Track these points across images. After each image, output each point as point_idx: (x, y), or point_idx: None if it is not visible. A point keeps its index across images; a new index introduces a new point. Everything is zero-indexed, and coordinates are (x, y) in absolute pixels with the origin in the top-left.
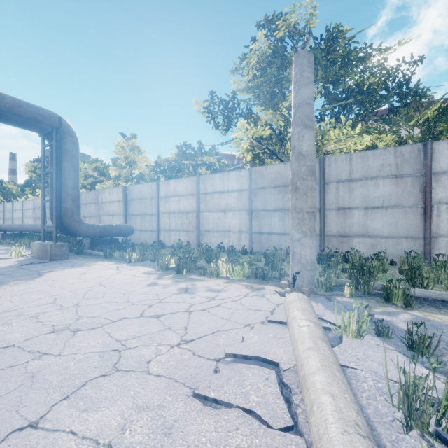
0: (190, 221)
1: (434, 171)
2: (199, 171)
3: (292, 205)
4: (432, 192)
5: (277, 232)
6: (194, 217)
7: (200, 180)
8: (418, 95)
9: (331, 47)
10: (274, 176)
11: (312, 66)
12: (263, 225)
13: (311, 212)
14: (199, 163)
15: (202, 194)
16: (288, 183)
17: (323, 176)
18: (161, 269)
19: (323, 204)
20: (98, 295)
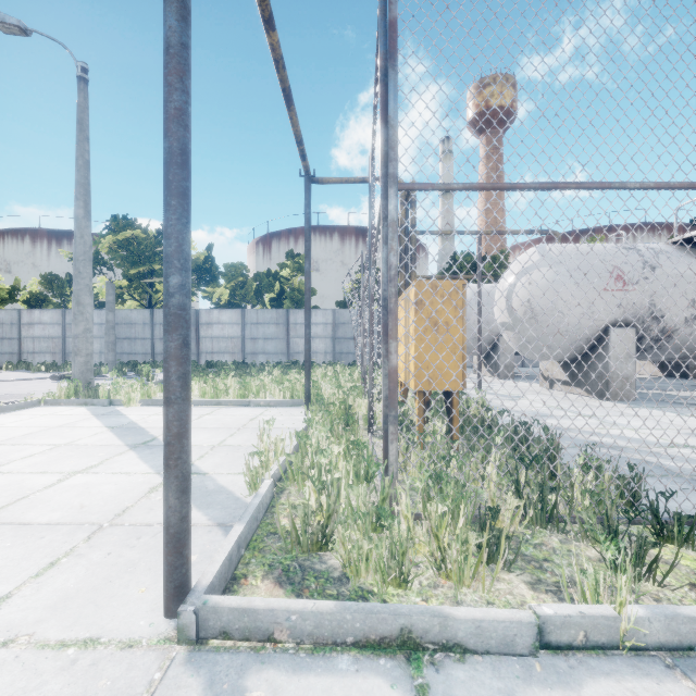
0: (57, 345)
1: (201, 323)
2: (69, 297)
3: (105, 340)
4: (200, 332)
5: (127, 353)
6: (61, 342)
7: (66, 313)
8: (216, 277)
9: (158, 248)
10: (124, 317)
11: (114, 288)
12: (118, 348)
13: (112, 343)
14: (67, 294)
15: (68, 325)
16: (133, 322)
17: (153, 320)
18: (35, 372)
19: (153, 336)
20: (6, 376)
